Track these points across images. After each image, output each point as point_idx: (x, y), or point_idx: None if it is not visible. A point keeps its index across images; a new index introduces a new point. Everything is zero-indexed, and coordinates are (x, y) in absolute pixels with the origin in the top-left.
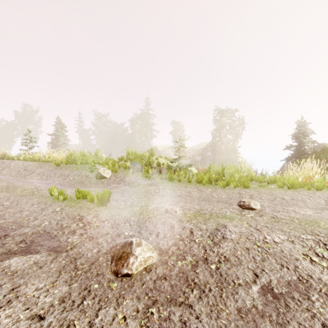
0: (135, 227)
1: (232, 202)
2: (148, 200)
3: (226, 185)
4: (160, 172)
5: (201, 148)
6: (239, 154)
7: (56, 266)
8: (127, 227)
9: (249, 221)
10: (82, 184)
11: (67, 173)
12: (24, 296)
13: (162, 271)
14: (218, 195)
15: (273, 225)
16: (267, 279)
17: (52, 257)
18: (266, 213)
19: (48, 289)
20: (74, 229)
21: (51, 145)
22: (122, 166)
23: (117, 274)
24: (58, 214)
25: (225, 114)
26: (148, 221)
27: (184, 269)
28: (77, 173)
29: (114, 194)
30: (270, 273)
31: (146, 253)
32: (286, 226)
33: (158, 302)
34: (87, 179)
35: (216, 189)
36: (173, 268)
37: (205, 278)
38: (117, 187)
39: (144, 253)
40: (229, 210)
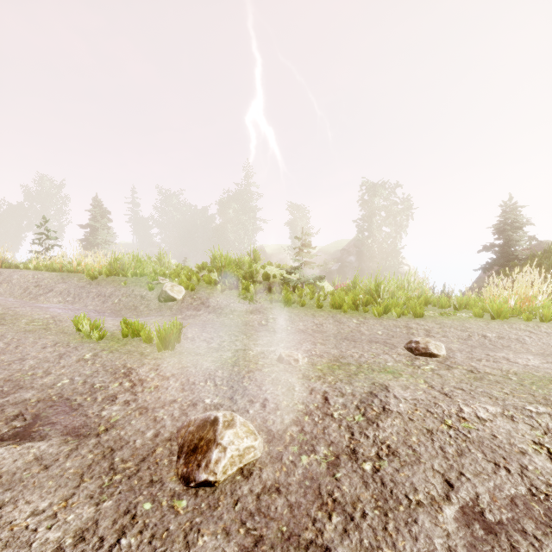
0: (224, 390)
1: (395, 342)
2: (248, 339)
3: (383, 312)
4: (269, 290)
5: (339, 250)
6: (403, 259)
7: (76, 464)
8: (210, 390)
9: (429, 377)
10: (135, 311)
11: (110, 292)
12: (8, 528)
13: (273, 475)
14: (369, 329)
15: (474, 386)
16: (471, 491)
17: (70, 447)
18: (458, 364)
19: (56, 512)
20: (114, 393)
21: (84, 245)
22: (203, 280)
23: (187, 483)
24: (87, 366)
25: (379, 191)
26: (248, 377)
27: (313, 472)
28: (126, 292)
29: (188, 328)
30: (476, 481)
31: (243, 441)
32: (496, 388)
33: (265, 540)
34: (144, 302)
35: (365, 320)
36: (293, 470)
37: (353, 490)
38: (195, 316)
39: (239, 441)
40: (392, 357)
